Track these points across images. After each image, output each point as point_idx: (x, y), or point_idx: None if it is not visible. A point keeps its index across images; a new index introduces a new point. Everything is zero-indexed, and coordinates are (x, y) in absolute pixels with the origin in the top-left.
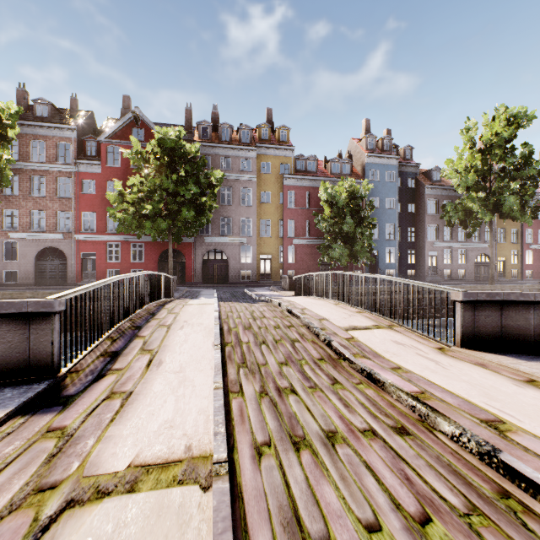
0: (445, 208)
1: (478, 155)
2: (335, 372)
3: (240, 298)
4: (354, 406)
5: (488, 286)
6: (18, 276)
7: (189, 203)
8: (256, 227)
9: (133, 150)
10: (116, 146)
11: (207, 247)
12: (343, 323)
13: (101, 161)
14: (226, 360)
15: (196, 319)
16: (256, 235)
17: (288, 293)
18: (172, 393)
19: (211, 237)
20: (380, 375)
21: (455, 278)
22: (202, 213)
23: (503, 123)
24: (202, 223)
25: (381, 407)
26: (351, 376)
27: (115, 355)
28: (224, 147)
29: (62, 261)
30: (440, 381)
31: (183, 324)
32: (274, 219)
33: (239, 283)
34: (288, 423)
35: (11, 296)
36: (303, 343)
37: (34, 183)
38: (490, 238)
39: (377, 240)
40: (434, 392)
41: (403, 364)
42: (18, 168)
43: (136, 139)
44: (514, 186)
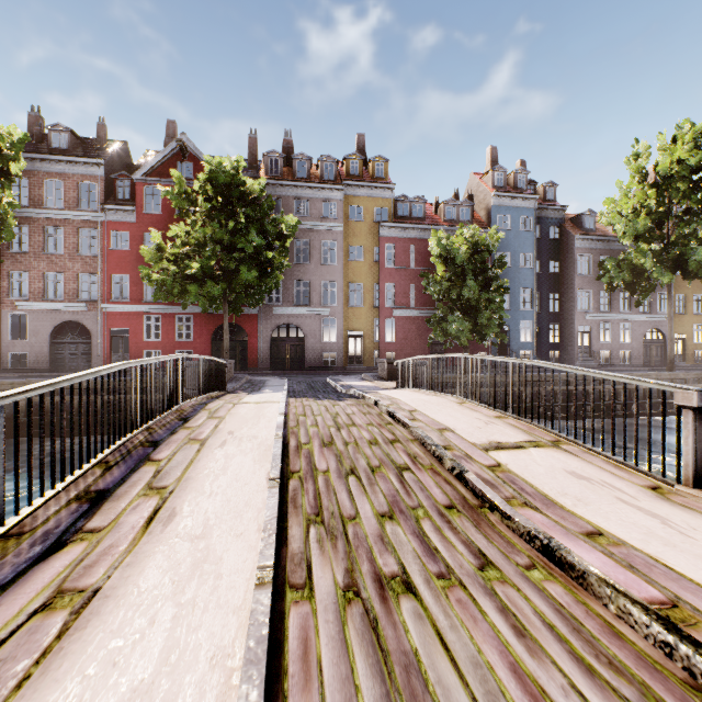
0: (604, 266)
1: (653, 191)
2: (479, 537)
3: (320, 391)
4: (536, 633)
5: (666, 374)
6: (28, 359)
7: (250, 260)
8: (343, 293)
9: (175, 188)
10: (155, 186)
11: (276, 321)
12: (479, 437)
13: (137, 206)
14: (288, 508)
15: (248, 428)
16: (343, 305)
17: (386, 383)
18: (172, 596)
19: (282, 307)
20: (571, 554)
21: (615, 362)
22: (269, 273)
23: (688, 146)
24: (269, 287)
25: (593, 637)
26: (511, 548)
27: (99, 499)
28: (299, 185)
29: (86, 339)
30: (695, 571)
31: (226, 437)
32: (367, 283)
33: (319, 370)
34: (403, 687)
35: (12, 387)
36: (417, 474)
37: (50, 237)
38: (669, 307)
39: (508, 311)
40: (699, 604)
41: (603, 522)
42: (28, 216)
43: (178, 173)
44: (701, 234)
